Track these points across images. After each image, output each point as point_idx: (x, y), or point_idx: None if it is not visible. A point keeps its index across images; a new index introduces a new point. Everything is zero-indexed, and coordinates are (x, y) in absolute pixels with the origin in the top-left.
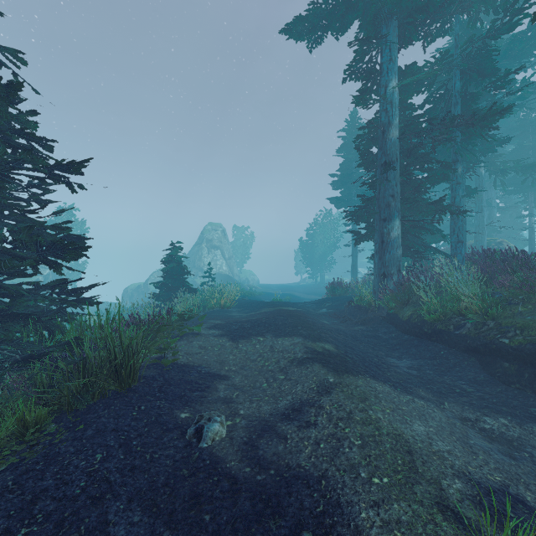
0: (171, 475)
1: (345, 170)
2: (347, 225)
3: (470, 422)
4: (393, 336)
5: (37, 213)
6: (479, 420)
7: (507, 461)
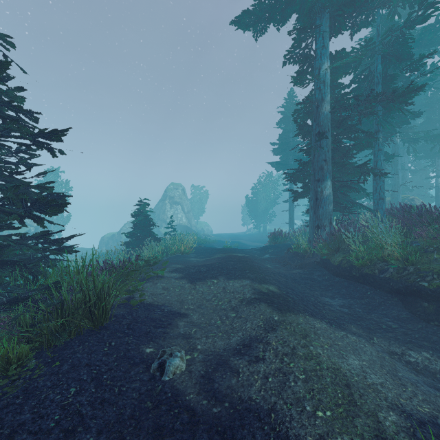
0: (136, 407)
1: (284, 139)
2: (285, 185)
3: (397, 355)
4: (326, 278)
5: (23, 174)
6: (404, 353)
7: (433, 393)
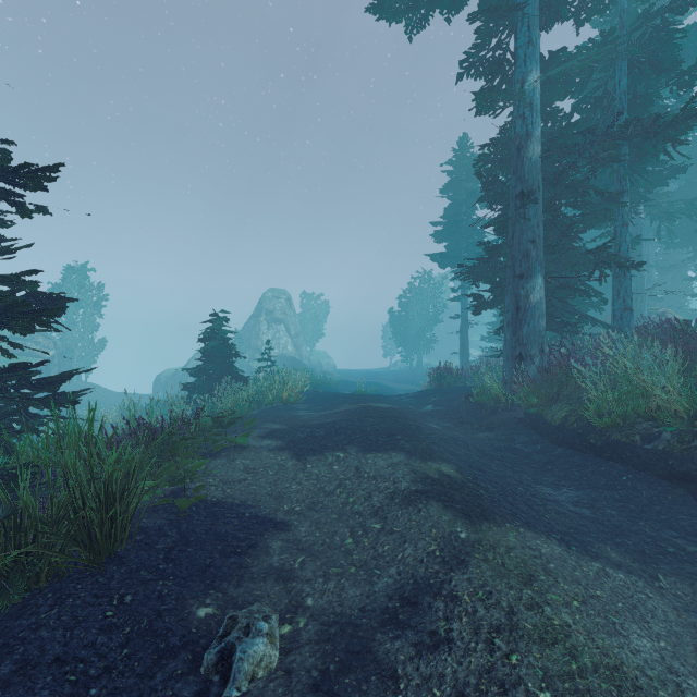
0: None
1: (452, 216)
2: (454, 291)
3: None
4: (538, 448)
5: None
6: None
7: None
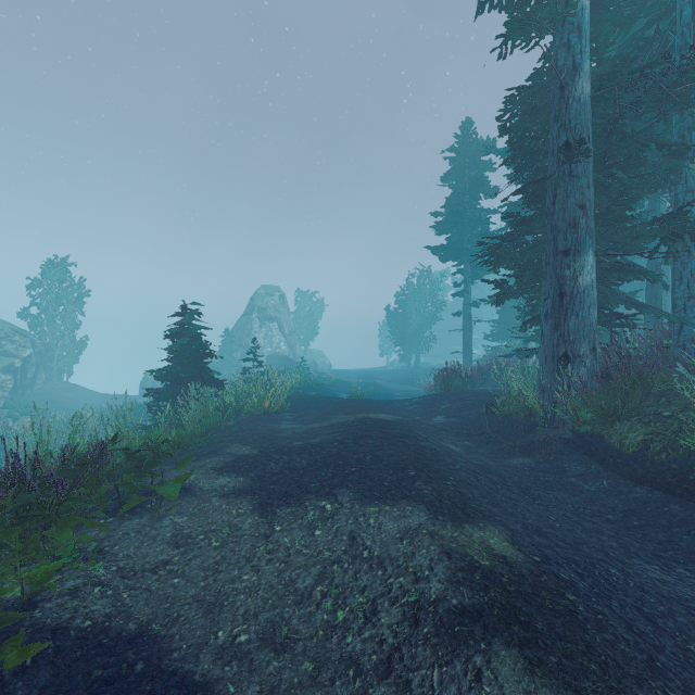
0: None
1: (454, 205)
2: (456, 285)
3: None
4: (605, 486)
5: None
6: None
7: None
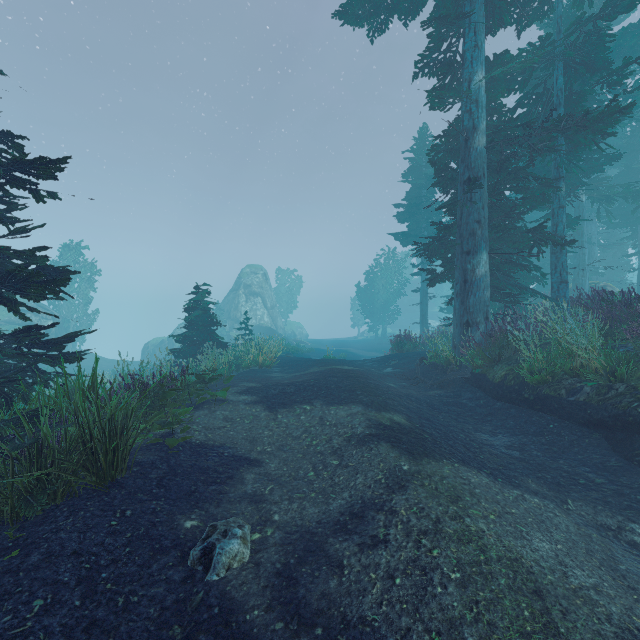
0: (152, 637)
1: (413, 199)
2: (415, 266)
3: (610, 532)
4: (481, 403)
5: None
6: (623, 528)
7: None
